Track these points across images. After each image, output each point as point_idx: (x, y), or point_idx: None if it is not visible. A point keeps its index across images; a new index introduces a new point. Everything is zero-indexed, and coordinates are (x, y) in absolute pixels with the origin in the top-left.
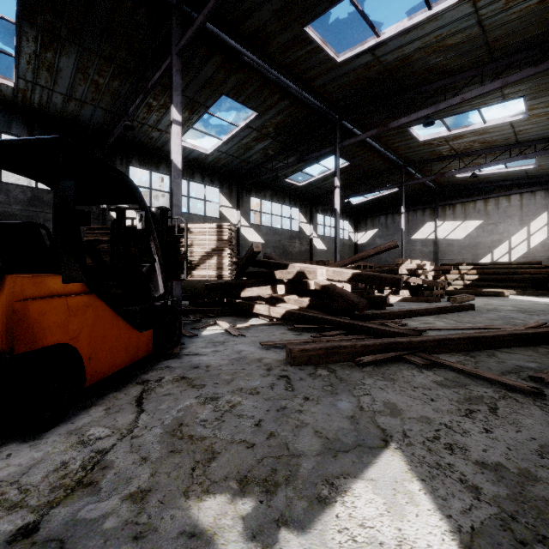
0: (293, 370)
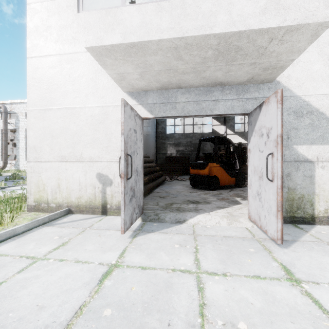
0: None
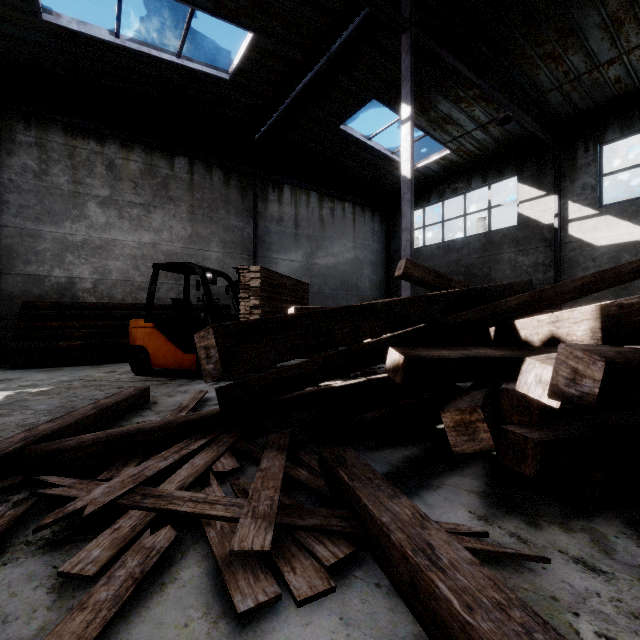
0: None
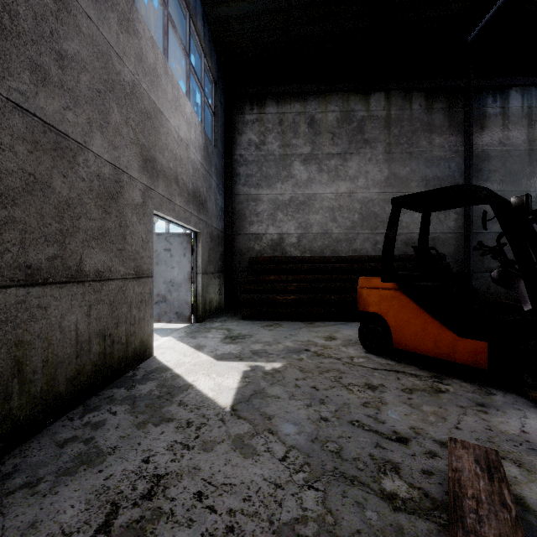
0: (427, 462)
